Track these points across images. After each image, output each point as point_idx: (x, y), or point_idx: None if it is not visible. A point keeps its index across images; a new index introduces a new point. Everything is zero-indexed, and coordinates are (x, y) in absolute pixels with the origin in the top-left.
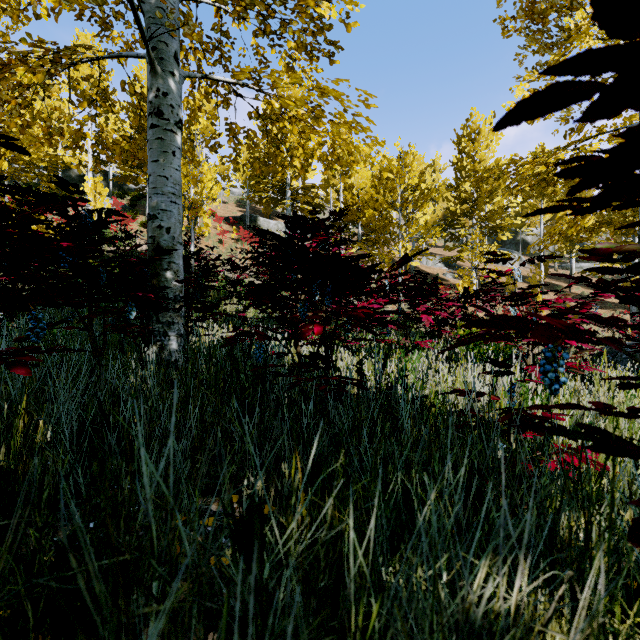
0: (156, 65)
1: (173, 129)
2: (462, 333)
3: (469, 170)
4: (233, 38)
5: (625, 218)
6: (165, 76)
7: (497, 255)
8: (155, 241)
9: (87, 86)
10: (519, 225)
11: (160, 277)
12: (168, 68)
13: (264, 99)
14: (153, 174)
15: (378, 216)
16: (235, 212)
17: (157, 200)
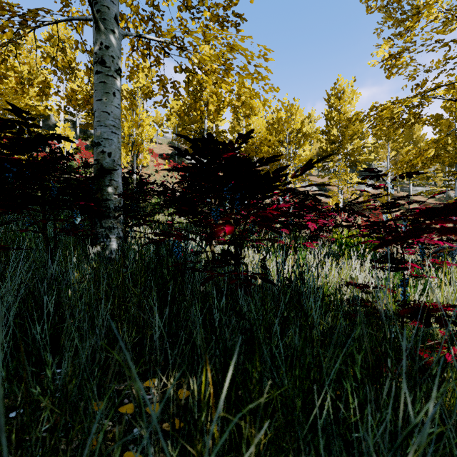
0: (100, 23)
1: (113, 75)
2: (336, 237)
3: (336, 119)
4: (163, 11)
5: (456, 151)
6: (107, 33)
7: (374, 172)
8: (99, 163)
9: (60, 59)
10: (372, 160)
11: (103, 191)
12: (109, 27)
13: (186, 56)
14: (97, 110)
15: (271, 151)
16: (167, 150)
17: (101, 131)
